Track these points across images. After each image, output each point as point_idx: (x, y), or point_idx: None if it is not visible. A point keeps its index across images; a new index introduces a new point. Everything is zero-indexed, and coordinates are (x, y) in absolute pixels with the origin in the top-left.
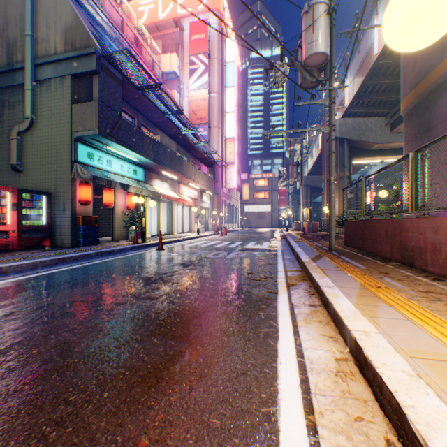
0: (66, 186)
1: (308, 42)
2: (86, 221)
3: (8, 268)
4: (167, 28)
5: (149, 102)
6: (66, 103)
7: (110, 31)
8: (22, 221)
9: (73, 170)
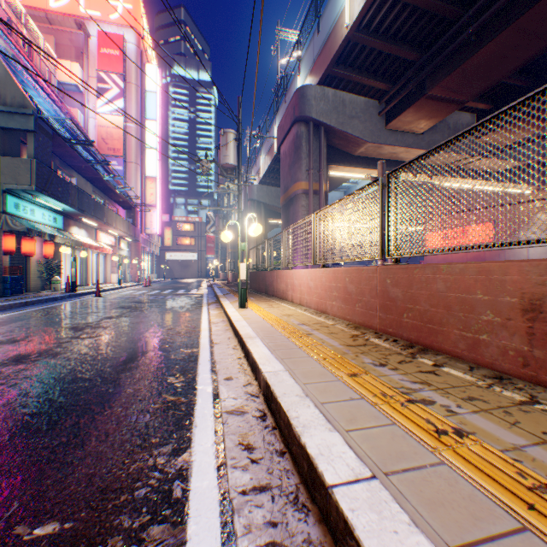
0: None
1: (224, 155)
2: (13, 271)
3: None
4: (66, 26)
5: (75, 151)
6: None
7: (8, 48)
8: None
9: (2, 221)
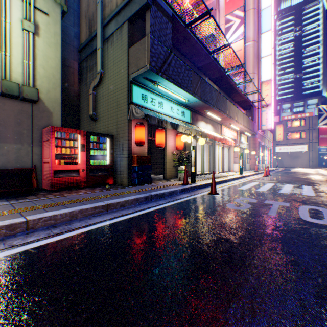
0: (123, 128)
1: None
2: (140, 160)
3: (36, 221)
4: (205, 0)
5: (196, 40)
6: (123, 50)
7: None
8: (89, 161)
9: (129, 112)
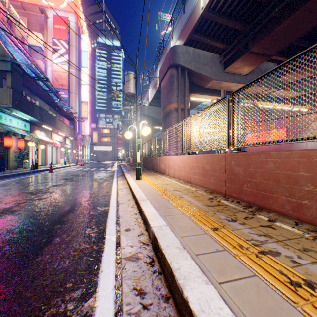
0: None
1: (127, 87)
2: None
3: None
4: (33, 11)
5: (38, 85)
6: None
7: None
8: None
9: None
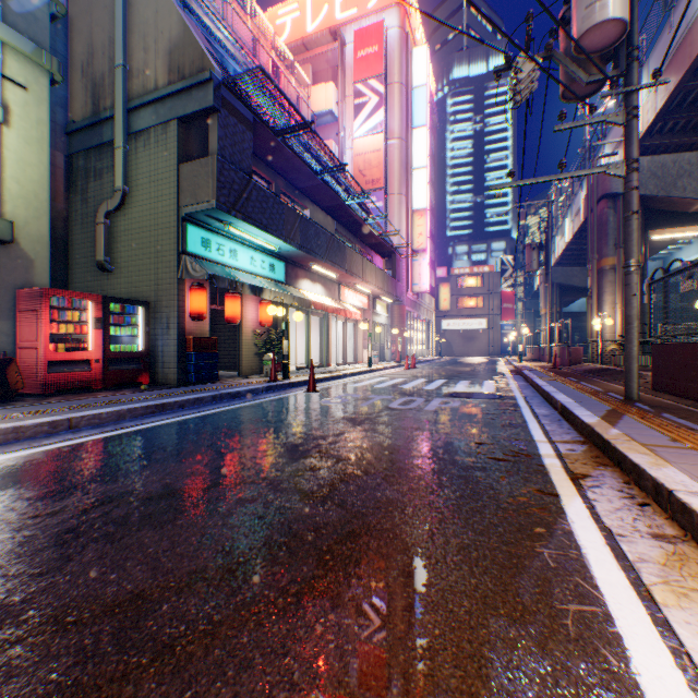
0: (171, 292)
1: (585, 4)
2: (200, 345)
3: (79, 420)
4: (320, 44)
5: (294, 155)
6: (170, 164)
7: (236, 54)
8: (109, 346)
9: (181, 267)
